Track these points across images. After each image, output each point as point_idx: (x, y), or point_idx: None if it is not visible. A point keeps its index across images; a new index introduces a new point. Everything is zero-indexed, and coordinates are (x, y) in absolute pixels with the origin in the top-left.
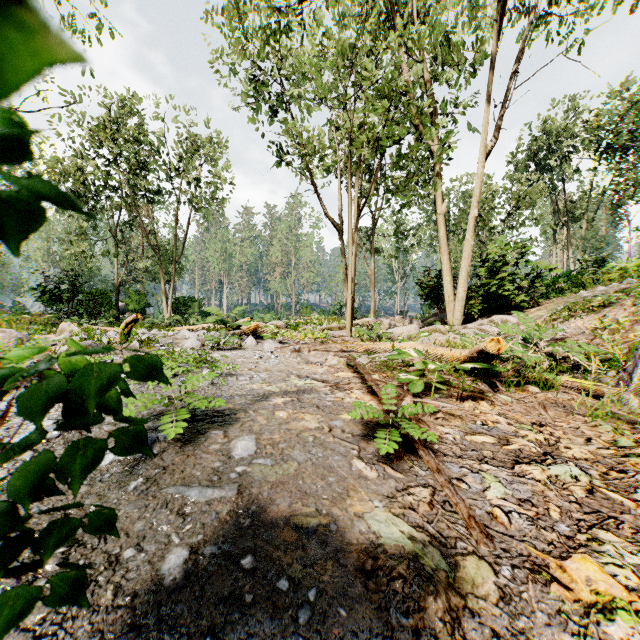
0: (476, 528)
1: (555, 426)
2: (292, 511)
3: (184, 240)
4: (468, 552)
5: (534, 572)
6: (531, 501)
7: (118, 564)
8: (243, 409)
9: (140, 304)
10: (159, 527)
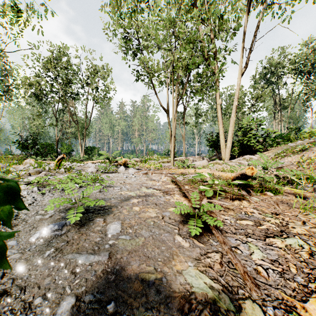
0: (249, 280)
1: (284, 214)
2: (140, 269)
3: (90, 118)
4: (246, 297)
5: (287, 311)
6: (278, 261)
7: (30, 309)
8: (115, 205)
9: (68, 150)
10: (59, 281)
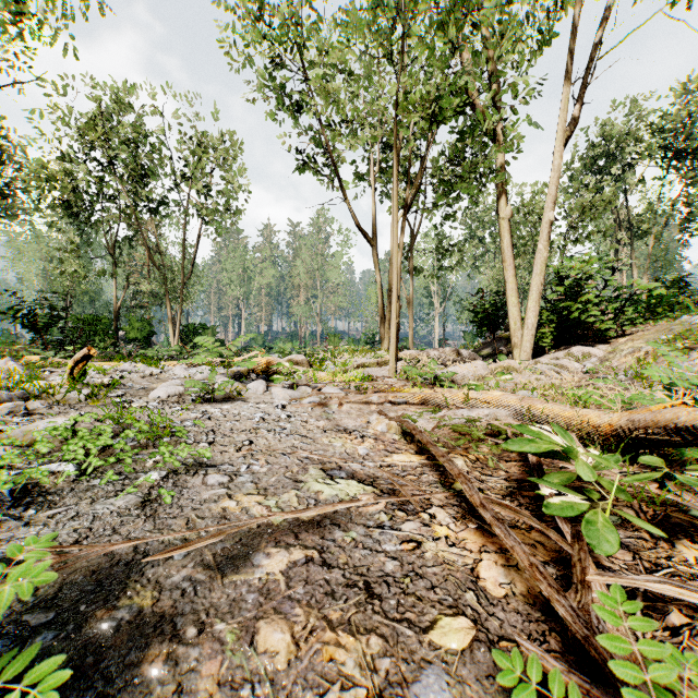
0: None
1: None
2: None
3: (194, 258)
4: None
5: None
6: None
7: None
8: (174, 616)
9: (143, 332)
10: None
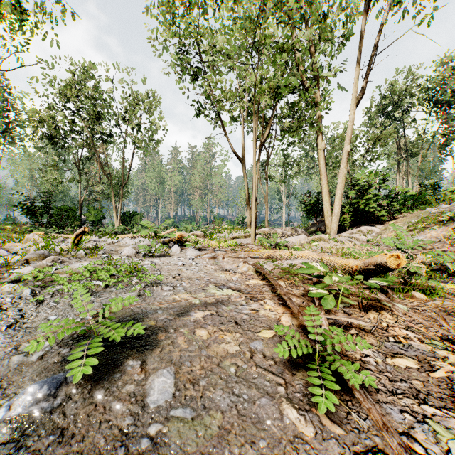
0: None
1: None
2: None
3: (129, 170)
4: None
5: None
6: None
7: None
8: (164, 327)
9: (97, 217)
10: None
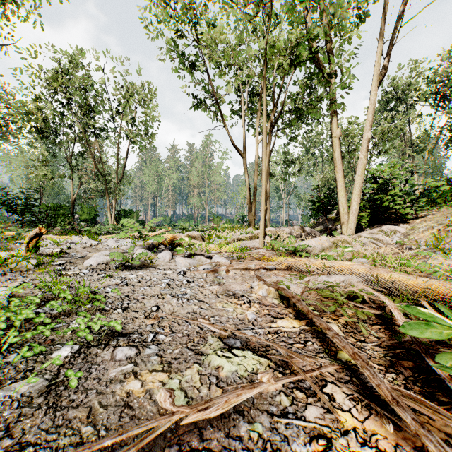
0: None
1: None
2: None
3: (124, 166)
4: None
5: None
6: None
7: None
8: None
9: (90, 215)
10: None
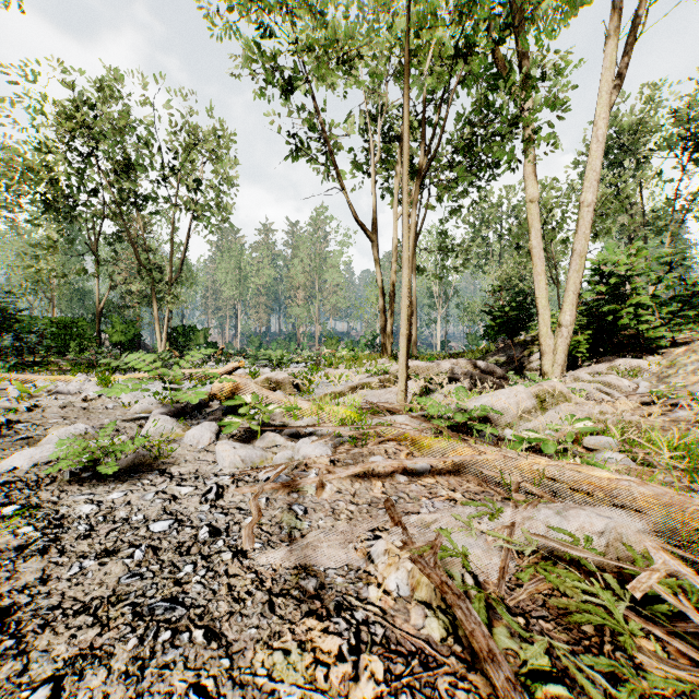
0: None
1: None
2: None
3: (183, 257)
4: None
5: None
6: None
7: None
8: None
9: (127, 335)
10: None
